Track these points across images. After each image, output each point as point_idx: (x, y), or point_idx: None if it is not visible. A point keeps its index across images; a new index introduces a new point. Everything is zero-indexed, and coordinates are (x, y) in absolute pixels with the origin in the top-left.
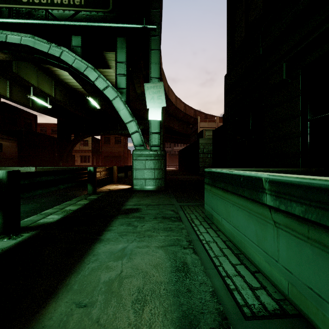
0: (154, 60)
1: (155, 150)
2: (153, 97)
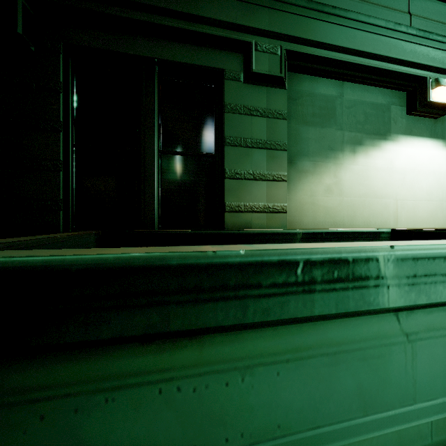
0: None
1: None
2: None
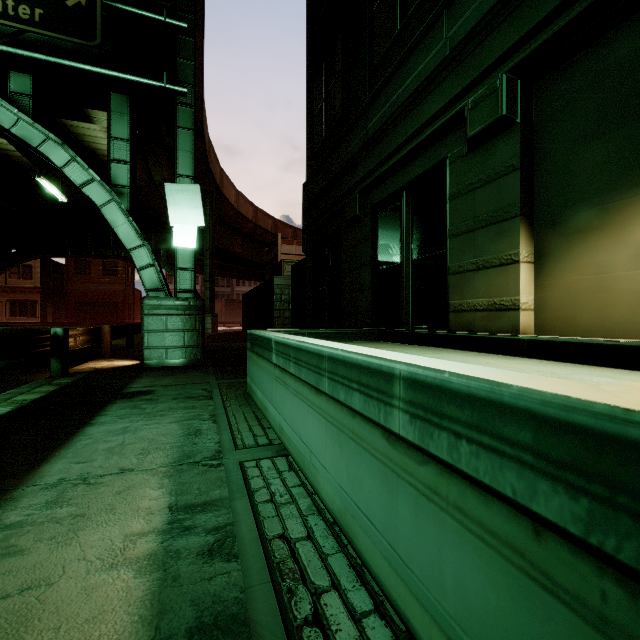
0: (185, 146)
1: (185, 299)
2: (182, 209)
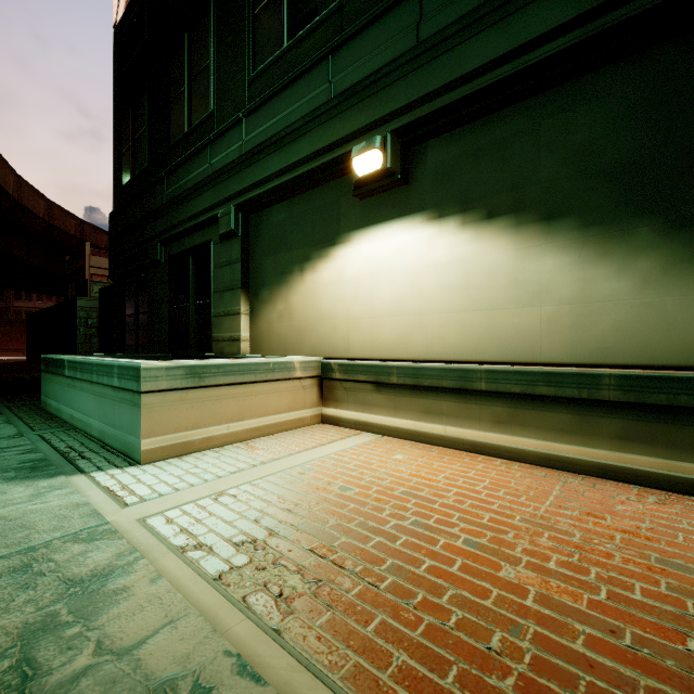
0: None
1: None
2: None
